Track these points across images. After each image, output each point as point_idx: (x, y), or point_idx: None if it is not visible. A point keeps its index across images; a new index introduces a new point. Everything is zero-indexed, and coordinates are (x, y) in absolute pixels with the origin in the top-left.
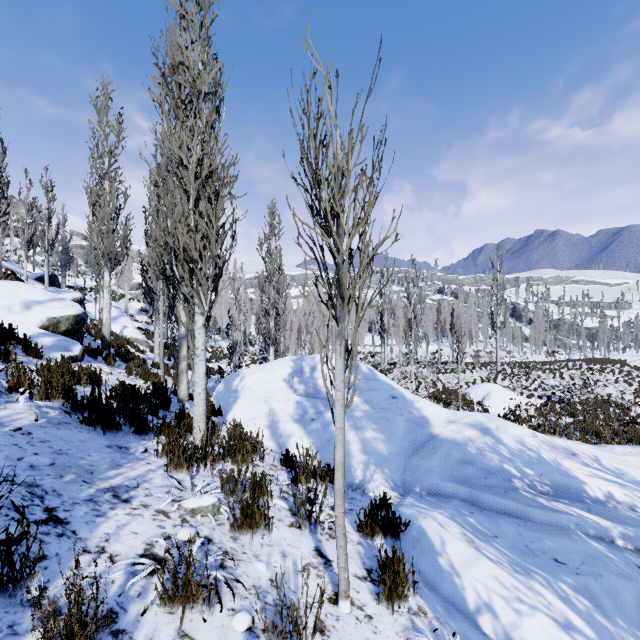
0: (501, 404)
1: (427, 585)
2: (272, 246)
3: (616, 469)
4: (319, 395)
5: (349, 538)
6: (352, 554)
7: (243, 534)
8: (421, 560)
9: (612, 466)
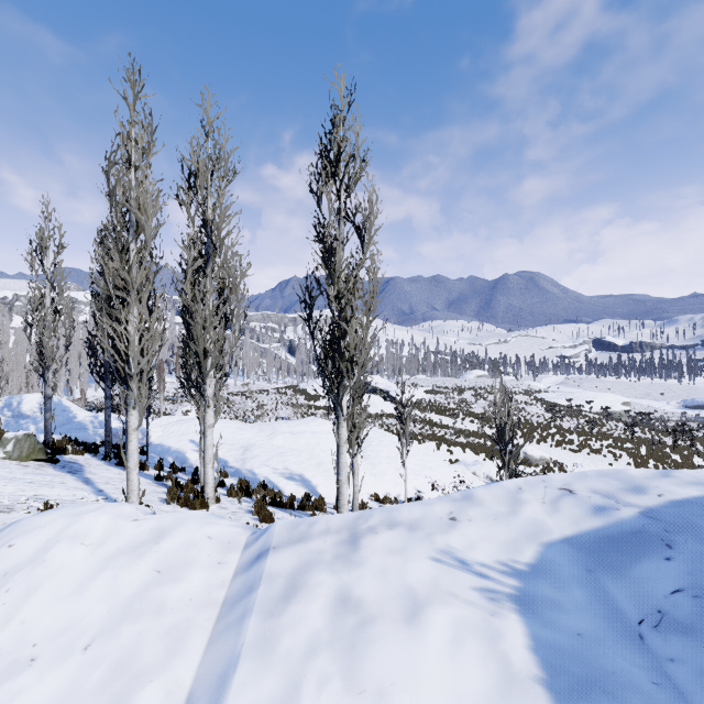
0: None
1: None
2: None
3: None
4: (22, 416)
5: None
6: None
7: None
8: None
9: None
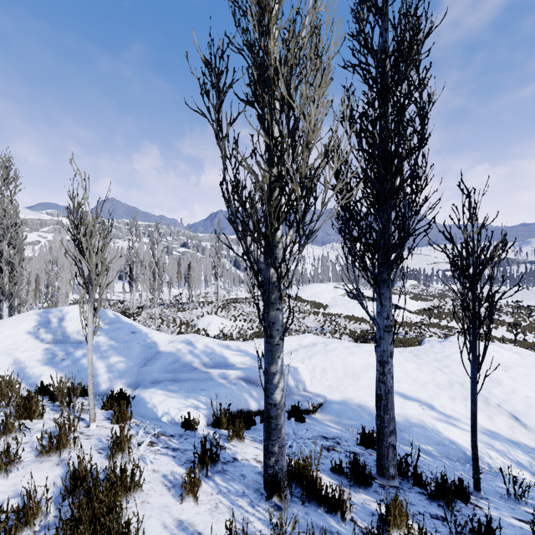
0: (217, 328)
1: (140, 416)
2: (6, 200)
3: (244, 349)
4: (68, 340)
5: (96, 412)
6: (98, 416)
7: (24, 419)
8: (139, 409)
9: (243, 348)
